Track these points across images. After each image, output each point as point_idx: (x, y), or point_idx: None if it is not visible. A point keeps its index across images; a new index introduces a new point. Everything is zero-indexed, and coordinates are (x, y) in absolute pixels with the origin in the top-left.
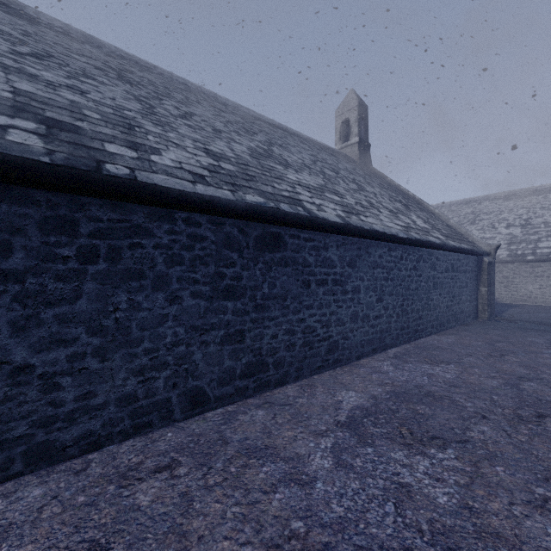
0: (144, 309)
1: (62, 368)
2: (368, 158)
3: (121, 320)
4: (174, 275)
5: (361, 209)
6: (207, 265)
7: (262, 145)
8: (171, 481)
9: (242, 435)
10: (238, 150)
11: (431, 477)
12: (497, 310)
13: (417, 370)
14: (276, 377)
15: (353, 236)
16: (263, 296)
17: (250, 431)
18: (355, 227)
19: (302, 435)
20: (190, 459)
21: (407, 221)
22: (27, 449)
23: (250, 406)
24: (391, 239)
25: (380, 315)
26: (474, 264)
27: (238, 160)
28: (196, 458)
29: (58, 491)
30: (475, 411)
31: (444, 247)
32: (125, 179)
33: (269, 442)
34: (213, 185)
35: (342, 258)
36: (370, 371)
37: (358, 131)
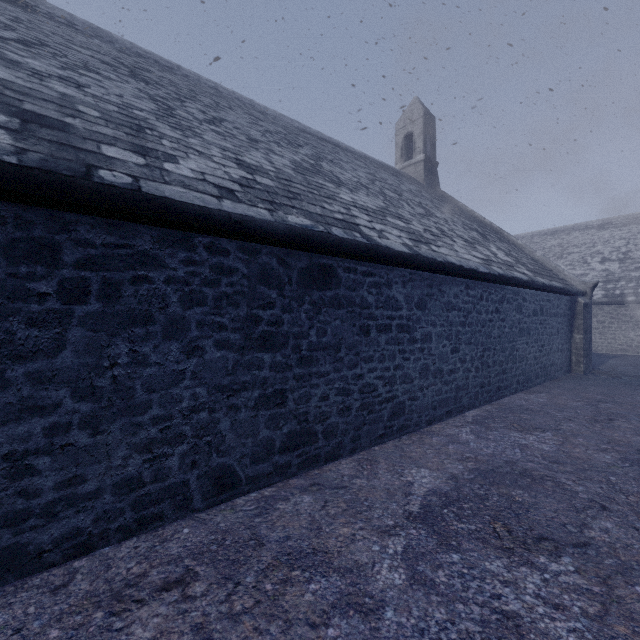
0: (152, 364)
1: (37, 445)
2: (435, 180)
3: (121, 379)
4: (193, 318)
5: (431, 237)
6: (237, 306)
7: (308, 160)
8: (183, 605)
9: (282, 532)
10: (279, 163)
11: (547, 602)
12: (592, 361)
13: (505, 440)
14: (327, 450)
15: (423, 270)
16: (309, 346)
17: (292, 527)
18: (426, 259)
19: (362, 533)
20: (211, 569)
21: (487, 253)
22: None
23: (292, 490)
24: (469, 275)
25: (456, 369)
26: (567, 306)
27: (278, 174)
28: (219, 568)
29: (23, 620)
30: (590, 498)
31: (532, 285)
32: (124, 189)
33: (319, 543)
34: (244, 202)
35: (409, 298)
36: (446, 441)
37: (423, 147)
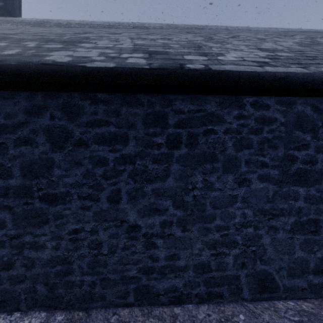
0: (215, 189)
1: (157, 231)
2: None
3: (198, 197)
4: (242, 158)
5: None
6: (276, 148)
7: (304, 40)
8: None
9: None
10: (286, 45)
11: None
12: None
13: None
14: None
15: None
16: None
17: None
18: None
19: None
20: None
21: None
22: (136, 288)
23: None
24: None
25: None
26: None
27: (290, 50)
28: None
29: None
30: None
31: None
32: (202, 70)
33: None
34: (279, 66)
35: None
36: None
37: None
